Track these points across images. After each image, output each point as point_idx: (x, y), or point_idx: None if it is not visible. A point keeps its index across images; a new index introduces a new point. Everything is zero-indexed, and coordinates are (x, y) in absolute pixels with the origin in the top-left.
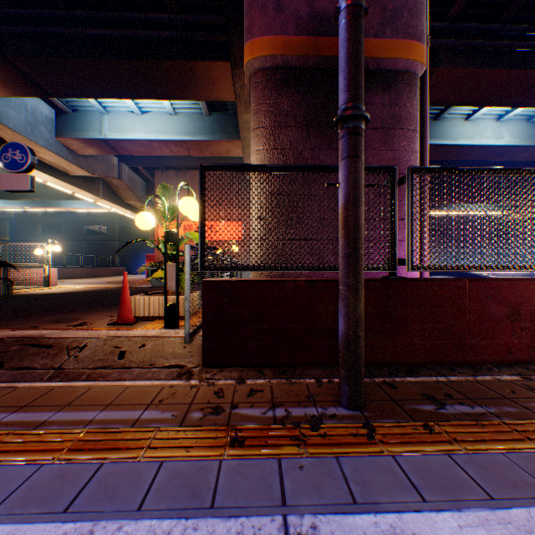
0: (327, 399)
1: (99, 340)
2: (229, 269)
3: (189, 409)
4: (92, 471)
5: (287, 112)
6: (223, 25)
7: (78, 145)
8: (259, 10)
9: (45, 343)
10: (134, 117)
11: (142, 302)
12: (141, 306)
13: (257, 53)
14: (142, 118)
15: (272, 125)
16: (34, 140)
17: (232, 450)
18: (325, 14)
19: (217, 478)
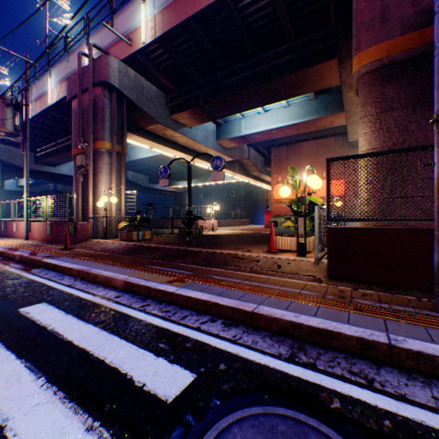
0: (423, 307)
1: (264, 258)
2: (345, 220)
3: (324, 294)
4: (288, 302)
5: (391, 98)
6: (330, 32)
7: (226, 143)
8: (365, 30)
9: (239, 257)
10: (259, 116)
11: (279, 240)
12: (279, 243)
13: (363, 62)
14: (265, 115)
15: (376, 112)
16: (207, 146)
17: (354, 311)
18: (432, 6)
19: (348, 316)
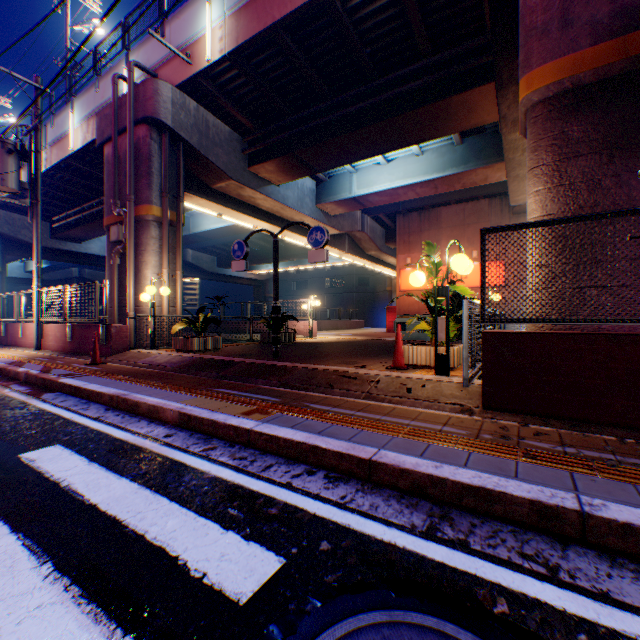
0: (628, 453)
1: (387, 378)
2: (508, 322)
3: (478, 432)
4: (425, 445)
5: (576, 139)
6: (483, 44)
7: (330, 208)
8: (537, 37)
9: (350, 376)
10: (379, 169)
11: (409, 351)
12: (409, 355)
13: (534, 86)
14: (387, 167)
15: (554, 160)
16: (302, 212)
17: (525, 458)
18: (638, 1)
19: (515, 467)
